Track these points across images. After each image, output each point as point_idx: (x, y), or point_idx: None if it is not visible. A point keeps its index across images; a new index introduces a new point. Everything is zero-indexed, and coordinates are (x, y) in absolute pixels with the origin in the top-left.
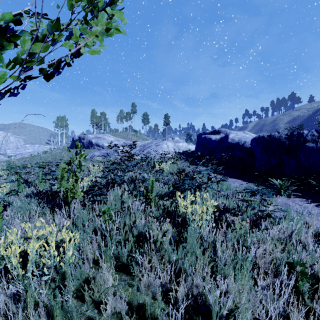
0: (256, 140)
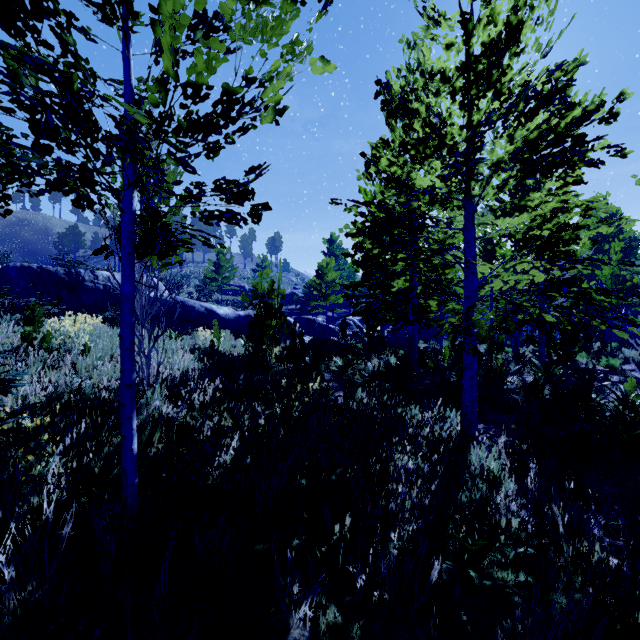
0: (20, 270)
